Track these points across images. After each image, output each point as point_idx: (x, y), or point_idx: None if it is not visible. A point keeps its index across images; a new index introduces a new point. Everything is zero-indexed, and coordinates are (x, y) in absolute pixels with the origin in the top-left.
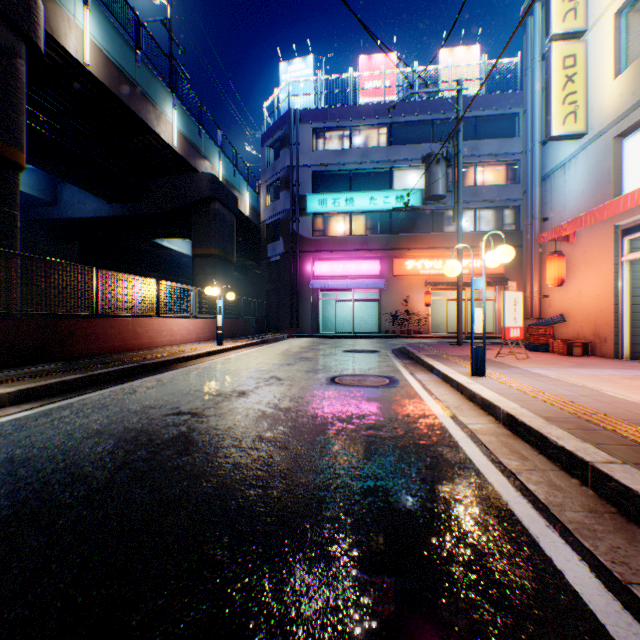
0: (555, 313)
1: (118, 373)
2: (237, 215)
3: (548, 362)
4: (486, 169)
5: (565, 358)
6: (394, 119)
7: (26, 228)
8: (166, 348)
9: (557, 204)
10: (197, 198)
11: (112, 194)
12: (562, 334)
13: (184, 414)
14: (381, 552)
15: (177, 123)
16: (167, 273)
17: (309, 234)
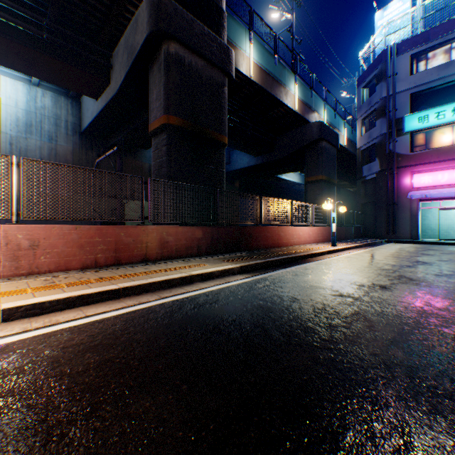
0: None
1: (279, 261)
2: (337, 147)
3: None
4: None
5: None
6: None
7: None
8: (295, 246)
9: None
10: (308, 141)
11: (257, 151)
12: None
13: (345, 296)
14: None
15: (296, 93)
16: (281, 196)
17: (406, 151)
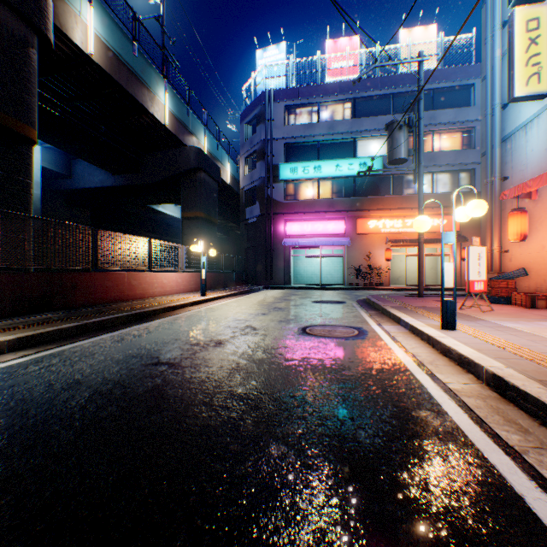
0: (516, 267)
1: (110, 321)
2: (219, 183)
3: (514, 315)
4: (443, 136)
5: (530, 311)
6: (357, 94)
7: (47, 197)
8: (157, 298)
9: (518, 163)
10: (185, 169)
11: (115, 167)
12: (523, 287)
13: (162, 364)
14: None
15: (168, 104)
16: (162, 234)
17: (282, 198)
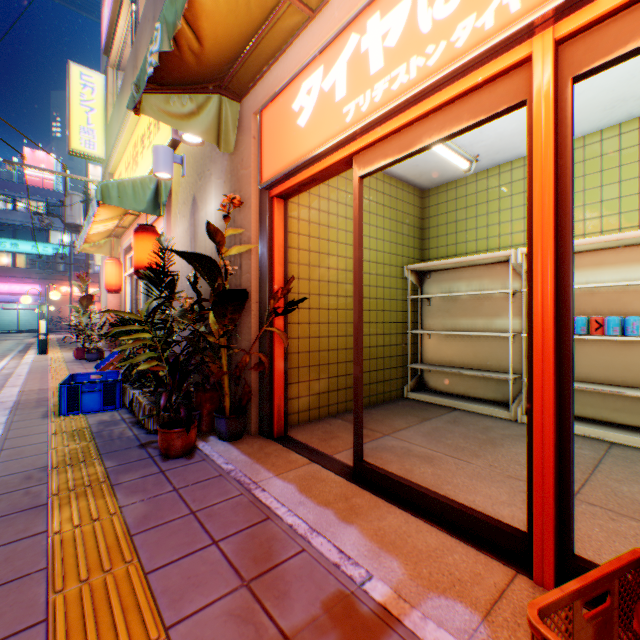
0: None
1: None
2: None
3: None
4: None
5: None
6: (53, 201)
7: None
8: None
9: None
10: None
11: None
12: None
13: None
14: (6, 343)
15: None
16: None
17: None
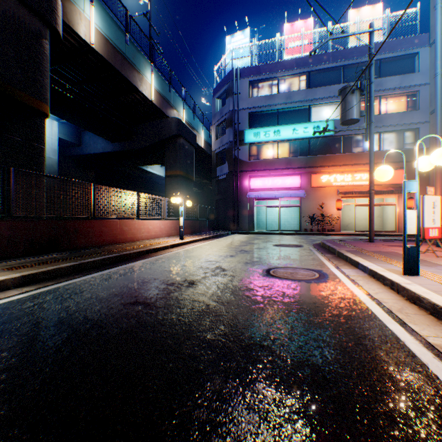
0: None
1: (102, 261)
2: (195, 147)
3: None
4: (389, 100)
5: None
6: (311, 68)
7: (63, 162)
8: (143, 241)
9: None
10: (168, 136)
11: (113, 136)
12: None
13: (138, 304)
14: None
15: (154, 83)
16: (151, 190)
17: (246, 158)
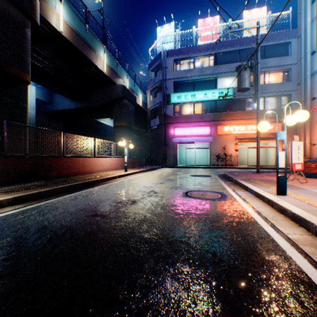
0: None
1: (70, 187)
2: (135, 105)
3: None
4: (270, 74)
5: None
6: (217, 51)
7: (39, 115)
8: (99, 173)
9: None
10: (116, 97)
11: (76, 97)
12: None
13: (97, 216)
14: None
15: (106, 60)
16: (103, 136)
17: (172, 114)
